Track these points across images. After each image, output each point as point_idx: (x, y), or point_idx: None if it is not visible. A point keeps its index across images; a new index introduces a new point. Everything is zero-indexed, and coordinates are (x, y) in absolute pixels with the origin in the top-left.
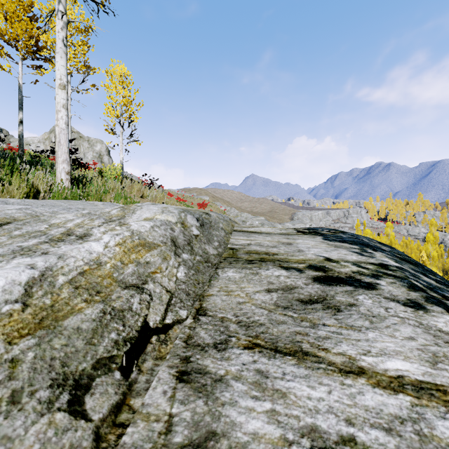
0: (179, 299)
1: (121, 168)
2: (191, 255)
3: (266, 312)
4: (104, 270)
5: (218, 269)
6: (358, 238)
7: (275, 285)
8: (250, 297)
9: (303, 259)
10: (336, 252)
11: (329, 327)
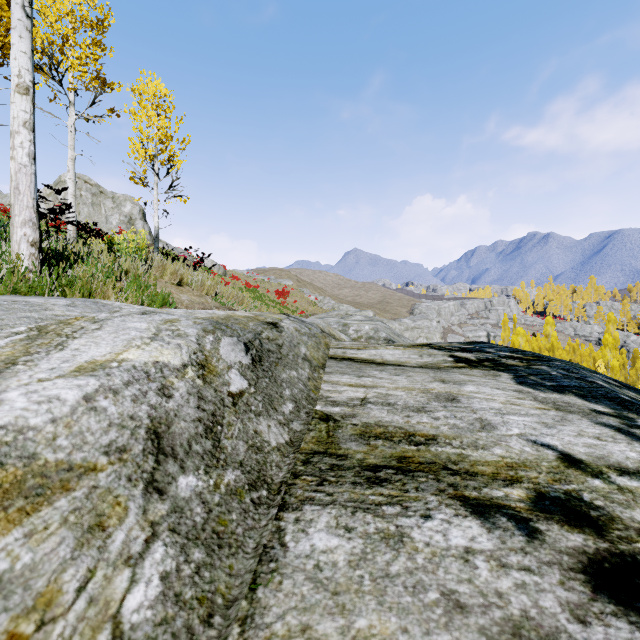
0: None
1: (156, 237)
2: (208, 470)
3: None
4: None
5: (286, 513)
6: (585, 377)
7: (474, 625)
8: None
9: (507, 460)
10: (570, 428)
11: None
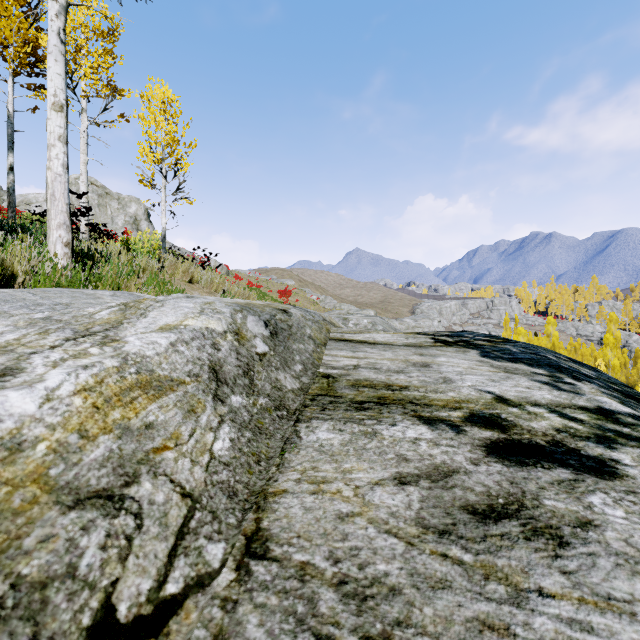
0: (209, 511)
1: (164, 238)
2: (248, 395)
3: (402, 547)
4: (26, 462)
5: (300, 423)
6: (538, 353)
7: (412, 466)
8: (363, 498)
9: (456, 398)
10: (510, 382)
11: (555, 601)
